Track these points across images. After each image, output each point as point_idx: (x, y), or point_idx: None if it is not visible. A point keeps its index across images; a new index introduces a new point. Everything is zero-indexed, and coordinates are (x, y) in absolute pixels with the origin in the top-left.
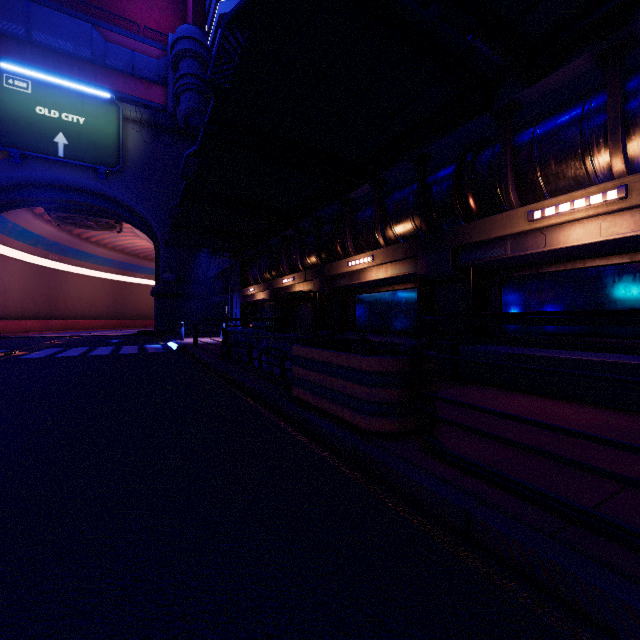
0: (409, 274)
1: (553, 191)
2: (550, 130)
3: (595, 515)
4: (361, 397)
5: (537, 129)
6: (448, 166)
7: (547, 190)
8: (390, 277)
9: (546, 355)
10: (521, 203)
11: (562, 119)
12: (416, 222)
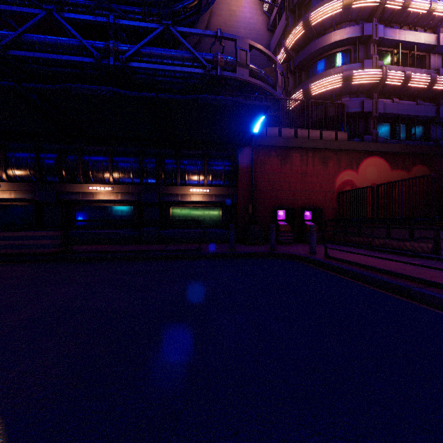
0: (29, 198)
1: (95, 180)
2: (94, 162)
3: (107, 251)
4: (48, 243)
5: (90, 159)
6: (52, 154)
7: (93, 179)
8: (14, 198)
9: (93, 232)
10: (84, 180)
11: (98, 160)
12: (32, 173)
